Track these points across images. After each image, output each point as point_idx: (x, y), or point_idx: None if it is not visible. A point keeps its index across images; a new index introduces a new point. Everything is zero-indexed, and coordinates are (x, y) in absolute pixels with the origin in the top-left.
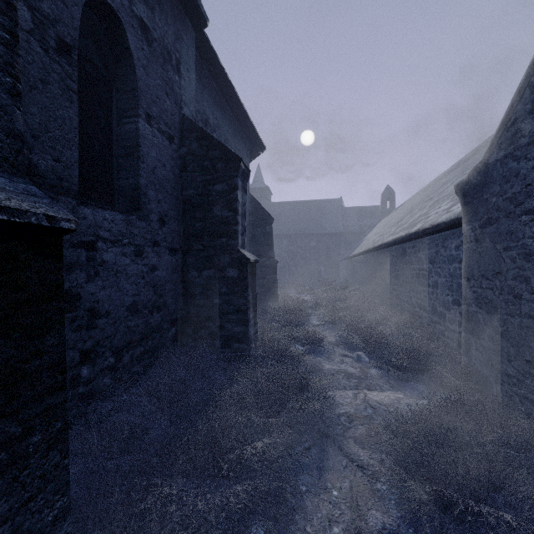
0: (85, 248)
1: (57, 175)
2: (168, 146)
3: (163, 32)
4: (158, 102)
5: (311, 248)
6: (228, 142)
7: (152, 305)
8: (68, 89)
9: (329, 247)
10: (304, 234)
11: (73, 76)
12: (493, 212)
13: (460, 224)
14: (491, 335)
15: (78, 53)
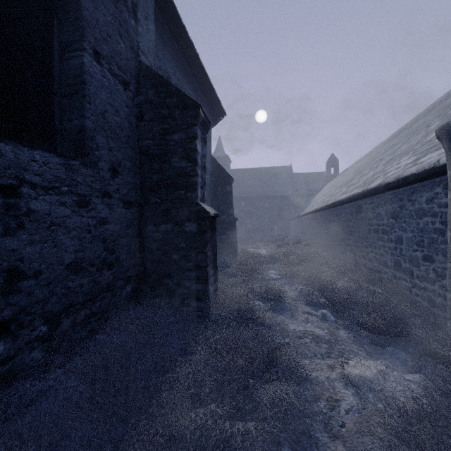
0: (1, 193)
1: None
2: (122, 91)
3: None
4: (109, 41)
5: (265, 208)
6: None
7: (101, 262)
8: None
9: (281, 208)
10: (259, 196)
11: None
12: None
13: (435, 175)
14: None
15: None
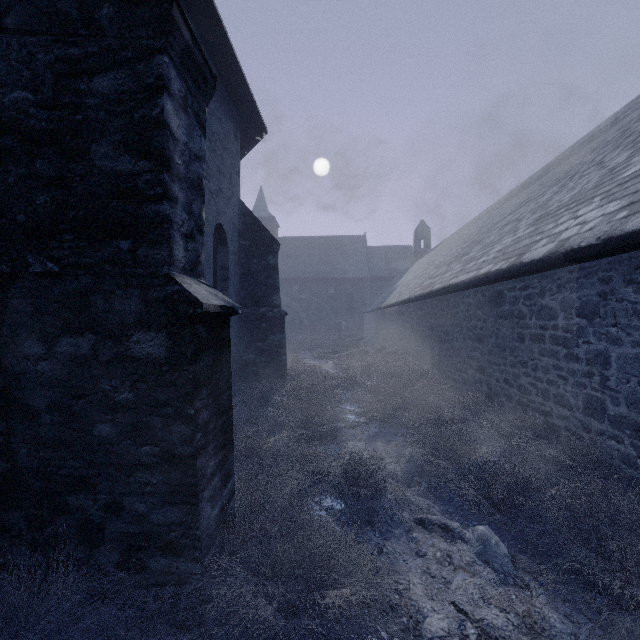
0: None
1: None
2: None
3: None
4: None
5: (329, 296)
6: None
7: None
8: None
9: (352, 295)
10: (320, 278)
11: None
12: None
13: None
14: None
15: None
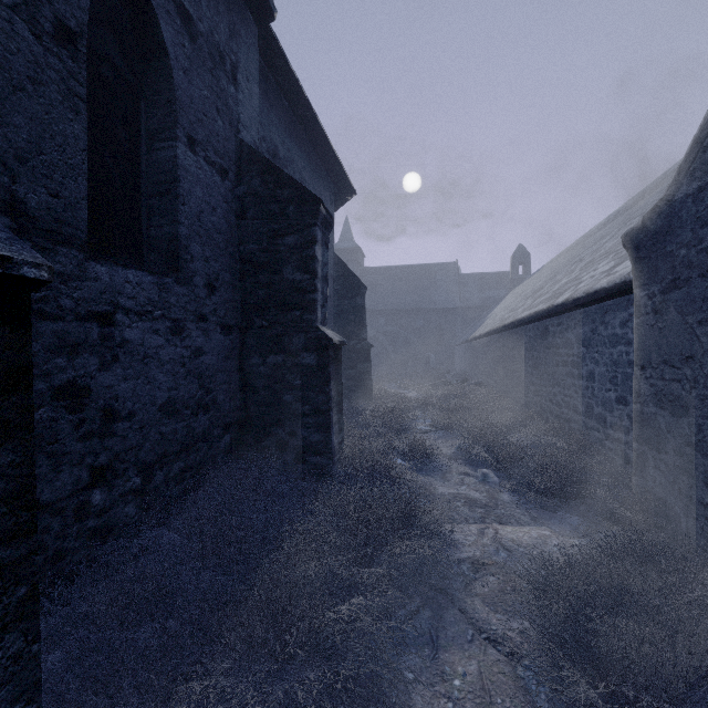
0: (98, 321)
1: (56, 216)
2: (219, 183)
3: (212, 25)
4: (205, 121)
5: (417, 328)
6: (304, 182)
7: (196, 404)
8: (71, 94)
9: (442, 327)
10: (408, 309)
11: (79, 76)
12: (681, 270)
13: (628, 291)
14: (677, 447)
15: (90, 48)
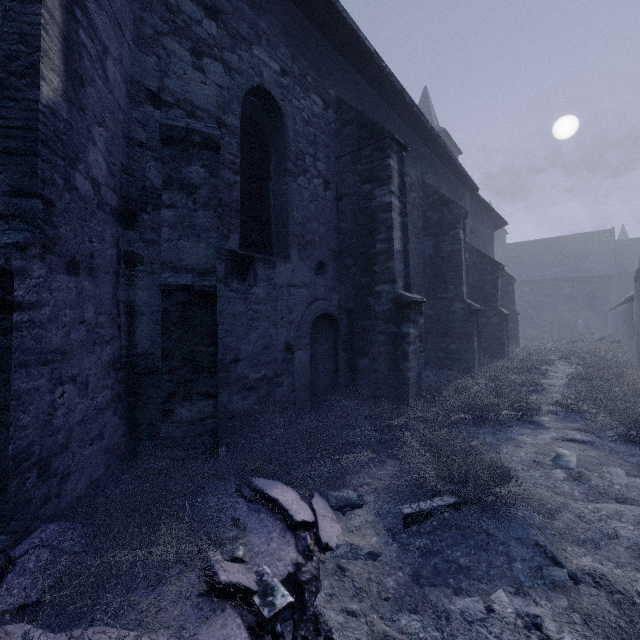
0: None
1: None
2: None
3: None
4: None
5: (563, 296)
6: (480, 233)
7: None
8: None
9: (592, 294)
10: (554, 279)
11: None
12: (638, 291)
13: None
14: (638, 347)
15: None
